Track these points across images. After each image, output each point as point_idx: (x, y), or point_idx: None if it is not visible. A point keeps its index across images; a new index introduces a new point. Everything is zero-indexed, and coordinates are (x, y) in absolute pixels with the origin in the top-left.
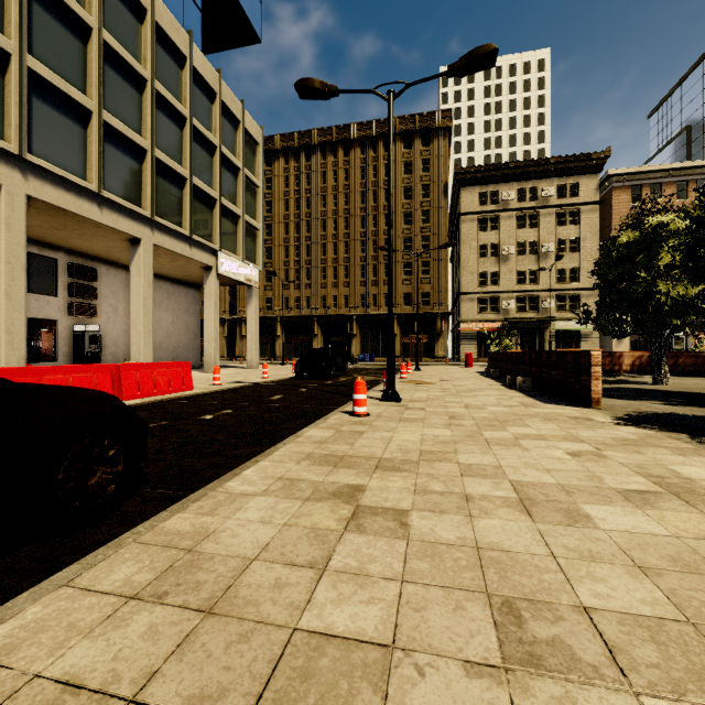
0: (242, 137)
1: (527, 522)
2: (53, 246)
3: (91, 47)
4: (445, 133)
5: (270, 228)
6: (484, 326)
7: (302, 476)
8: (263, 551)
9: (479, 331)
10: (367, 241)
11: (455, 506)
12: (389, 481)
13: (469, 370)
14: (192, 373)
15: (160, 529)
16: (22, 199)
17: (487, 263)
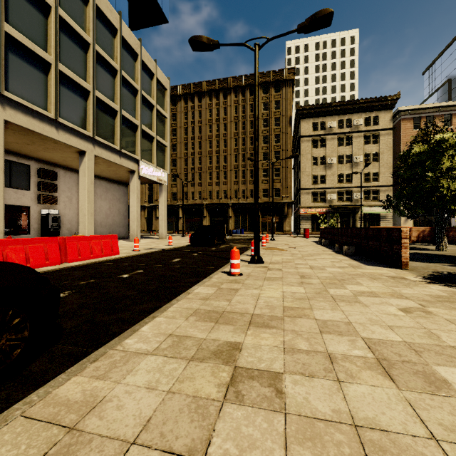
0: (156, 84)
1: (392, 389)
2: (27, 156)
3: (51, 20)
4: (290, 84)
5: (175, 146)
6: (316, 211)
7: (189, 333)
8: (144, 430)
9: (313, 214)
10: (238, 155)
11: (322, 367)
12: (261, 339)
13: (307, 240)
14: (121, 242)
15: (51, 397)
16: (1, 123)
17: (318, 169)
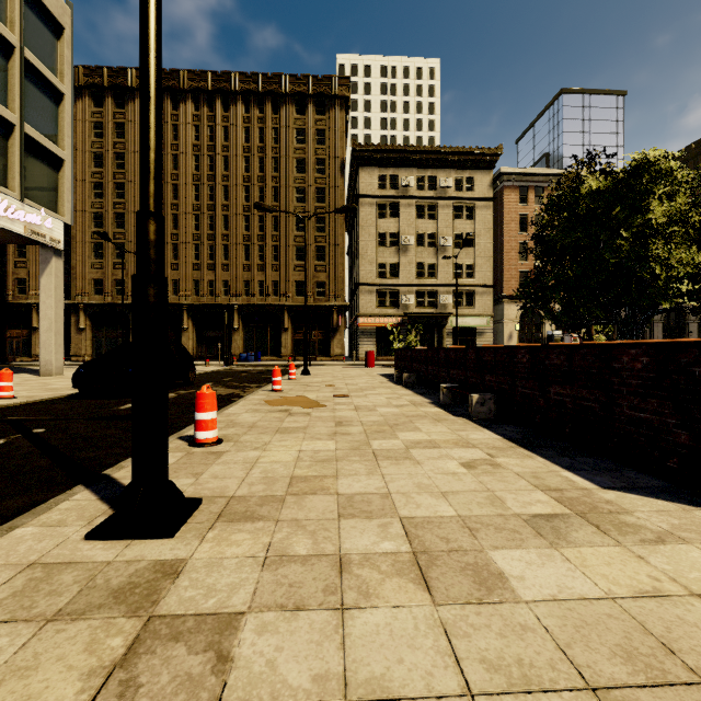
0: None
1: None
2: None
3: None
4: (342, 104)
5: (122, 188)
6: (383, 321)
7: None
8: None
9: (379, 326)
10: (252, 217)
11: None
12: None
13: (372, 372)
14: None
15: None
16: None
17: (386, 253)
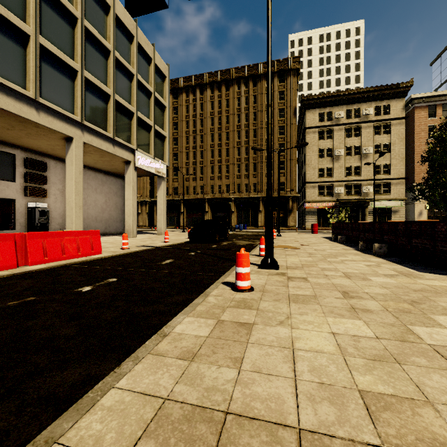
0: (153, 70)
1: None
2: (12, 144)
3: None
4: (295, 73)
5: (176, 140)
6: (322, 205)
7: None
8: None
9: (319, 208)
10: (241, 148)
11: None
12: None
13: (317, 236)
14: (116, 238)
15: None
16: None
17: (324, 162)
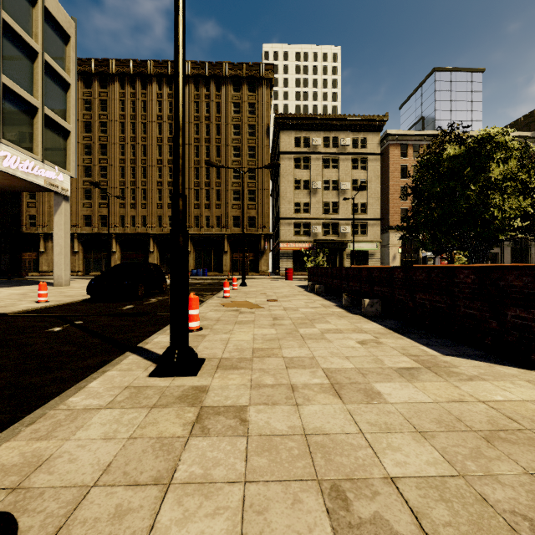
0: (41, 16)
1: None
2: None
3: None
4: (268, 84)
5: (105, 148)
6: (298, 246)
7: None
8: None
9: (295, 250)
10: (200, 169)
11: None
12: None
13: (291, 284)
14: None
15: None
16: None
17: (301, 195)
